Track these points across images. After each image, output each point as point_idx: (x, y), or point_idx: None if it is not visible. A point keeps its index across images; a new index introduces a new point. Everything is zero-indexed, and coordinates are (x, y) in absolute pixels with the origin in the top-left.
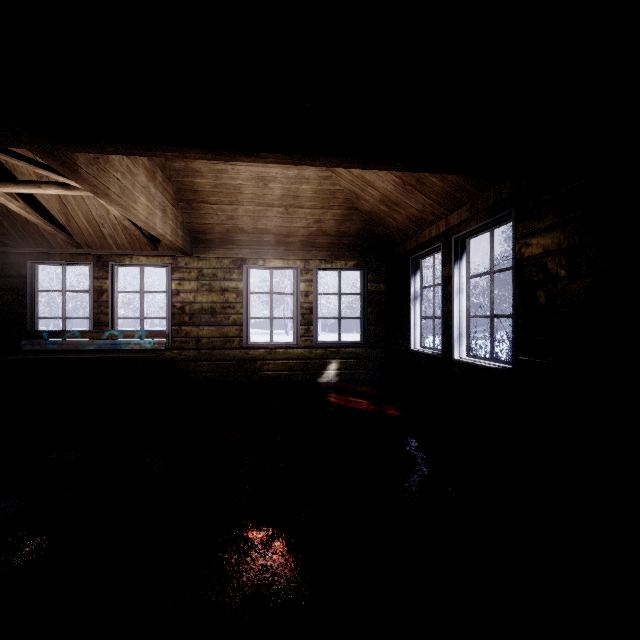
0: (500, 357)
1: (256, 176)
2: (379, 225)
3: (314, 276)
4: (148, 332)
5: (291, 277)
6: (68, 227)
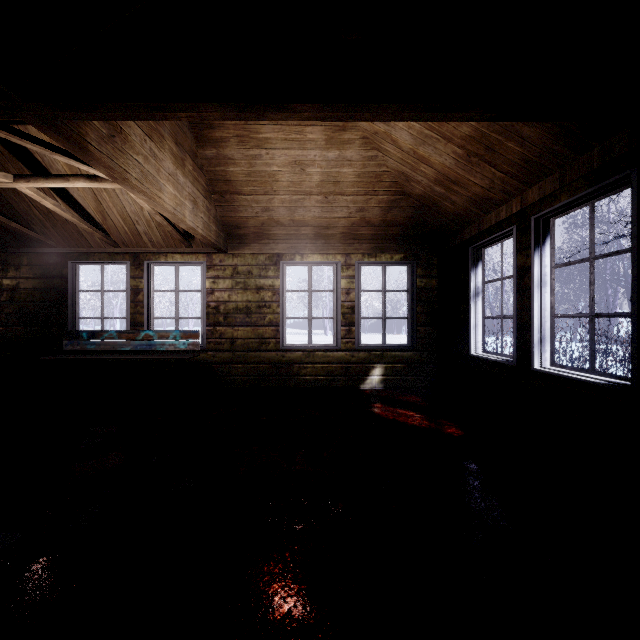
0: (577, 364)
1: (292, 160)
2: (432, 211)
3: (356, 272)
4: (182, 333)
5: (330, 276)
6: (105, 225)
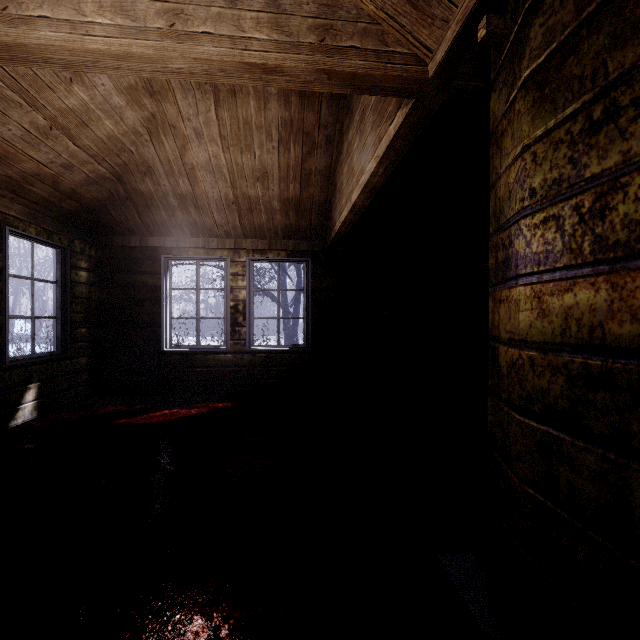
0: None
1: None
2: (132, 208)
3: (7, 243)
4: None
5: None
6: None
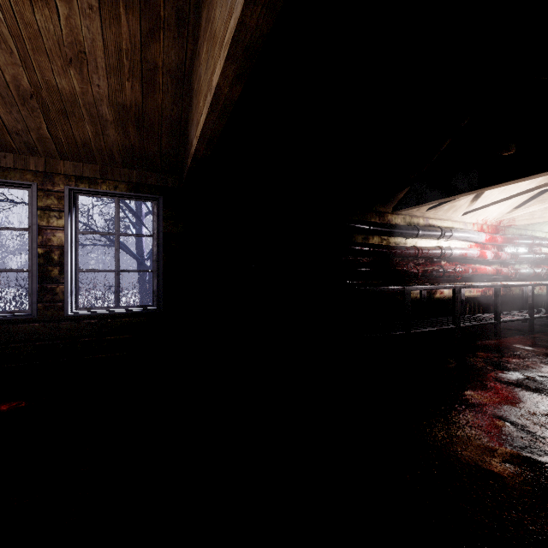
0: None
1: None
2: None
3: None
4: None
5: None
6: None
